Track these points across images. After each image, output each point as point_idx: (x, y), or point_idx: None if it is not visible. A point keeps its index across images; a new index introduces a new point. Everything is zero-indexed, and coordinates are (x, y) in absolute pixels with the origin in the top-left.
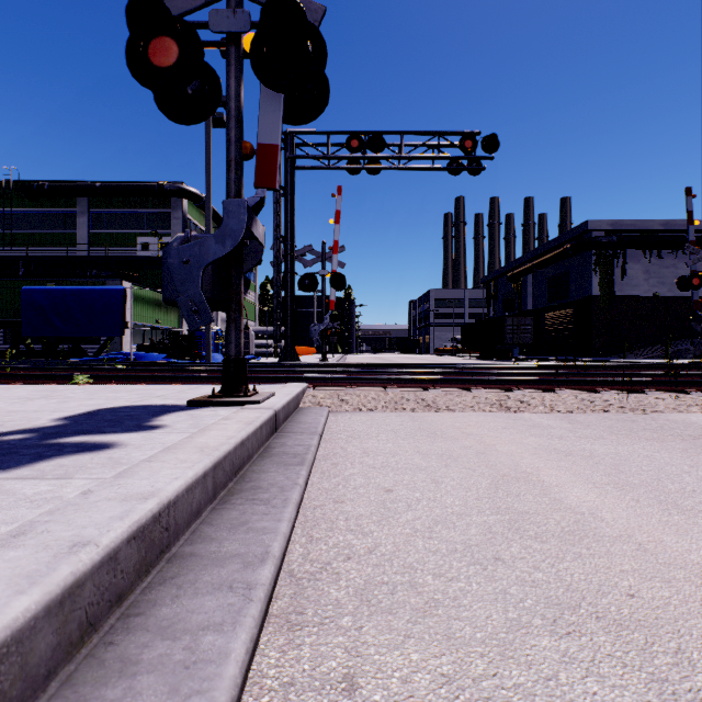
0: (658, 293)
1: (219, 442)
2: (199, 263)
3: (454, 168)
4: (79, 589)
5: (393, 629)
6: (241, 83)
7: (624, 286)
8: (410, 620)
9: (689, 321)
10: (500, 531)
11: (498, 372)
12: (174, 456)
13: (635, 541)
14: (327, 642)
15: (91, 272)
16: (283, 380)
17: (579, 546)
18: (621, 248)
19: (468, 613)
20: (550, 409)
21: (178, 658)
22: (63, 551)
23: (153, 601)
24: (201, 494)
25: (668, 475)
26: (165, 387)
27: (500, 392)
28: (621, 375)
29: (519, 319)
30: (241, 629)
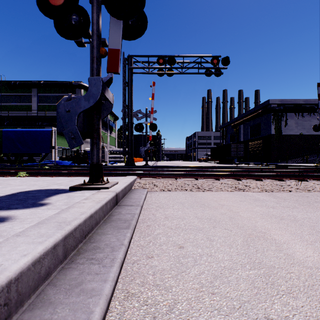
0: (302, 133)
1: (74, 217)
2: (75, 112)
3: (208, 73)
4: None
5: None
6: (100, 16)
7: (286, 130)
8: None
9: (316, 146)
10: (261, 286)
11: (231, 170)
12: (38, 231)
13: None
14: None
15: (38, 123)
16: (125, 174)
17: None
18: (285, 112)
19: None
20: (261, 190)
21: None
22: None
23: None
24: (50, 261)
25: None
26: (63, 178)
27: (234, 180)
28: (291, 172)
29: (237, 145)
30: None
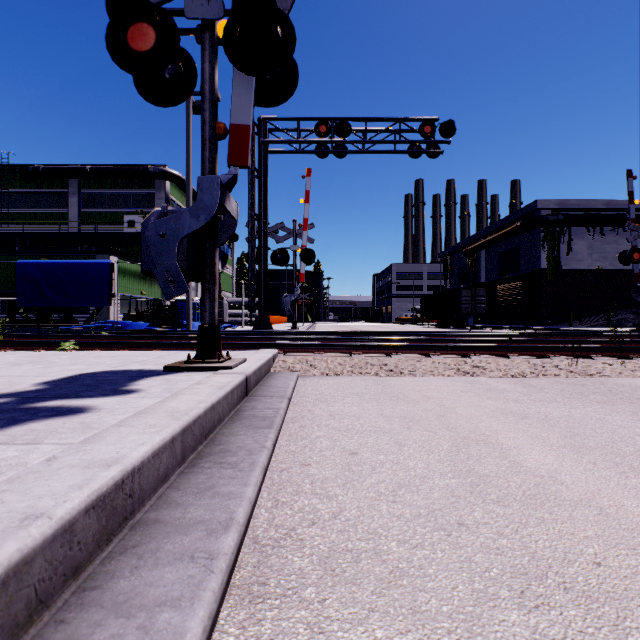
0: (601, 267)
1: (190, 406)
2: (174, 236)
3: (414, 151)
4: (27, 566)
5: (357, 601)
6: (215, 67)
7: (570, 261)
8: (375, 591)
9: (629, 293)
10: (463, 495)
11: (455, 339)
12: (144, 421)
13: (596, 505)
14: (289, 616)
15: (82, 248)
16: (256, 346)
17: (541, 511)
18: (567, 226)
19: (434, 584)
20: (504, 374)
21: (130, 639)
22: (13, 524)
23: (111, 573)
24: (168, 458)
25: (621, 437)
26: (145, 353)
27: (458, 357)
28: (569, 342)
29: (473, 291)
30: (200, 604)
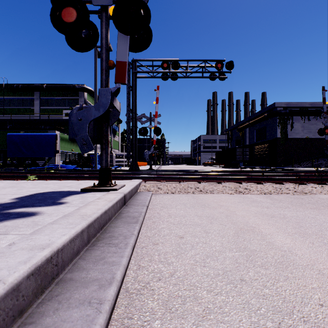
0: (308, 136)
1: (92, 212)
2: (86, 120)
3: (212, 77)
4: None
5: None
6: (108, 31)
7: (292, 133)
8: (194, 323)
9: (322, 150)
10: (242, 262)
11: (234, 174)
12: (67, 221)
13: (316, 268)
14: None
15: (41, 127)
16: (130, 178)
17: (286, 272)
18: (291, 115)
19: (228, 318)
20: (260, 192)
21: None
22: None
23: (42, 313)
24: (79, 242)
25: (326, 228)
26: (72, 182)
27: (235, 184)
28: (293, 175)
29: (242, 149)
30: None
